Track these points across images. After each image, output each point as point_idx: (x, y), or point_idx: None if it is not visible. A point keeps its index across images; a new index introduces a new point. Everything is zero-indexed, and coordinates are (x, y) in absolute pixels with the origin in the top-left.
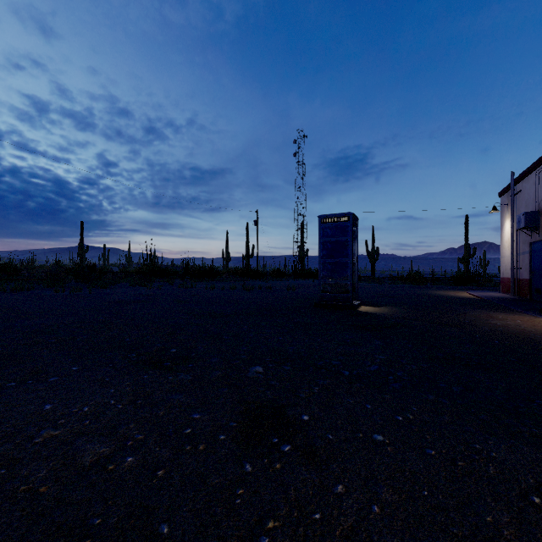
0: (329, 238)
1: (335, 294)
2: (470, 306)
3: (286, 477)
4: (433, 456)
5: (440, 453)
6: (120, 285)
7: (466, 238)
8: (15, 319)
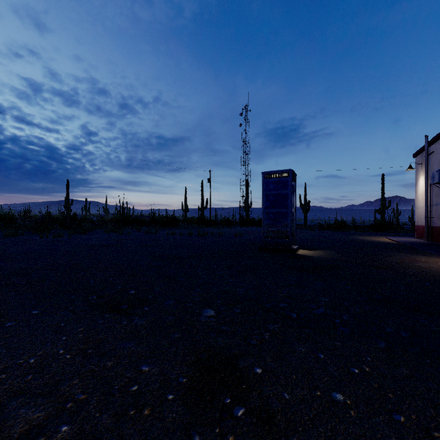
0: (272, 191)
1: (277, 239)
2: (393, 249)
3: None
4: (403, 423)
5: (410, 419)
6: (97, 232)
7: (382, 193)
8: None
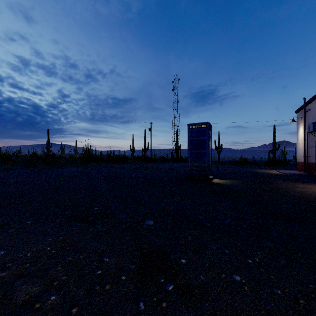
0: (194, 137)
1: (198, 172)
2: (280, 179)
3: (170, 315)
4: (279, 294)
5: (284, 292)
6: (69, 166)
7: (274, 138)
8: (0, 187)
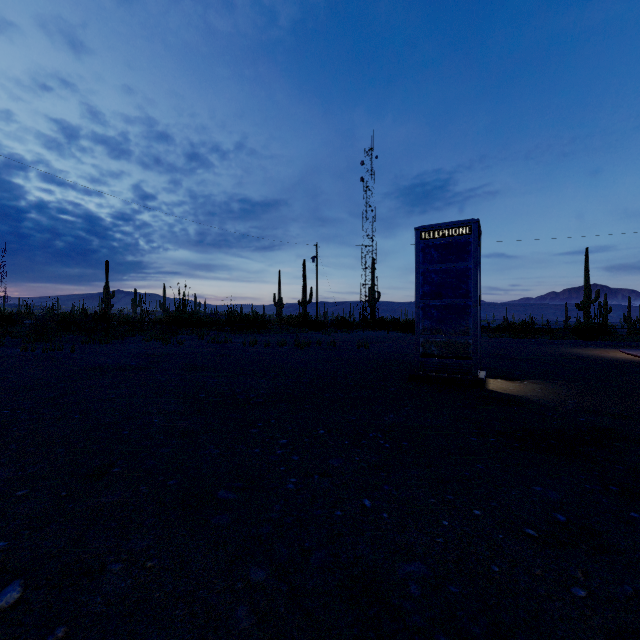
0: (435, 264)
1: (446, 359)
2: None
3: None
4: None
5: None
6: (134, 339)
7: (586, 277)
8: None
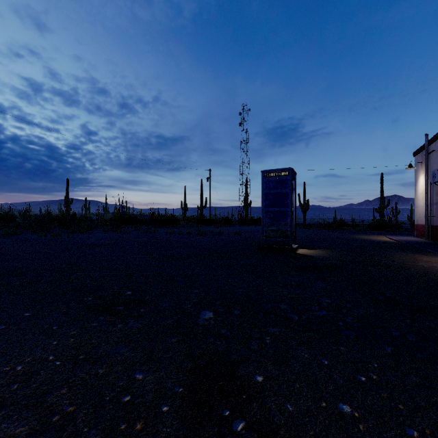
0: (271, 190)
1: (277, 238)
2: (393, 249)
3: None
4: None
5: (424, 434)
6: (96, 231)
7: (381, 192)
8: None
